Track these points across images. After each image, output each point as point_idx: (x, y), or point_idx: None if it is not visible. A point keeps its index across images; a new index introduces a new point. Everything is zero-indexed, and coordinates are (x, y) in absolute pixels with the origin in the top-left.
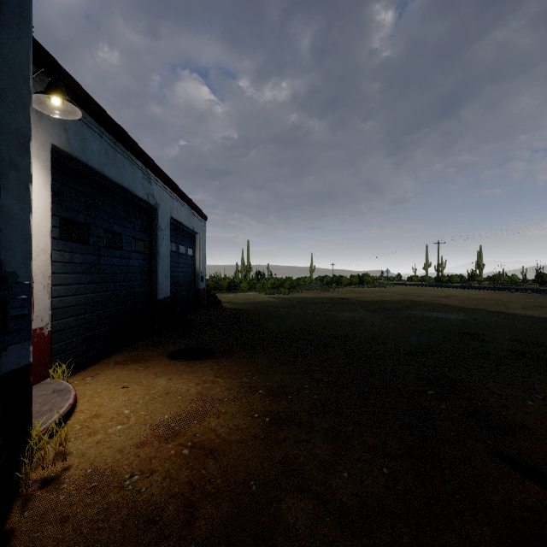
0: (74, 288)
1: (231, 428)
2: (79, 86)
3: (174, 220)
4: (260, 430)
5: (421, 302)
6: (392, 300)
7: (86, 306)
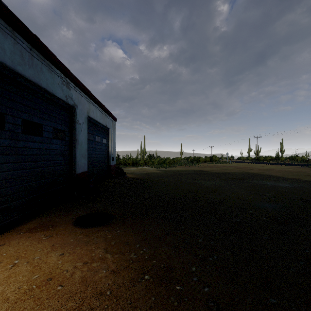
0: None
1: None
2: None
3: (91, 118)
4: None
5: (254, 174)
6: (234, 172)
7: (0, 182)
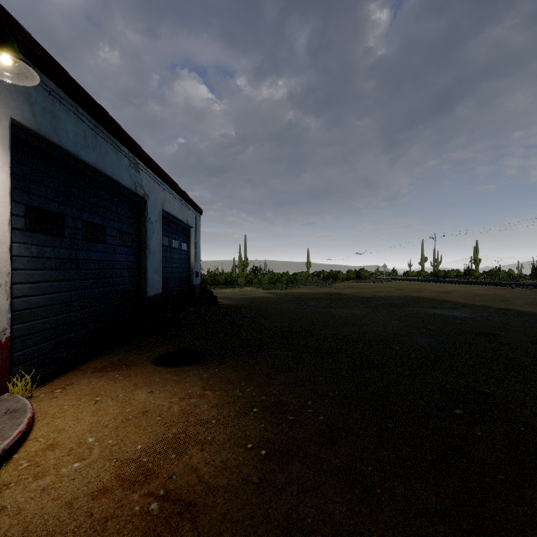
0: (45, 286)
1: (217, 467)
2: (48, 55)
3: (166, 212)
4: (254, 469)
5: (422, 298)
6: (392, 296)
7: (60, 306)
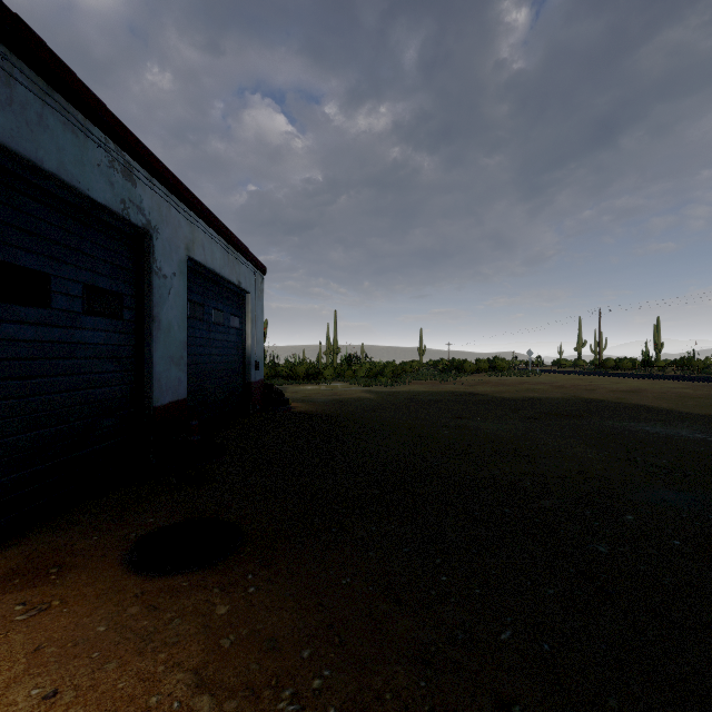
0: None
1: None
2: None
3: (198, 263)
4: None
5: (602, 402)
6: (552, 397)
7: None
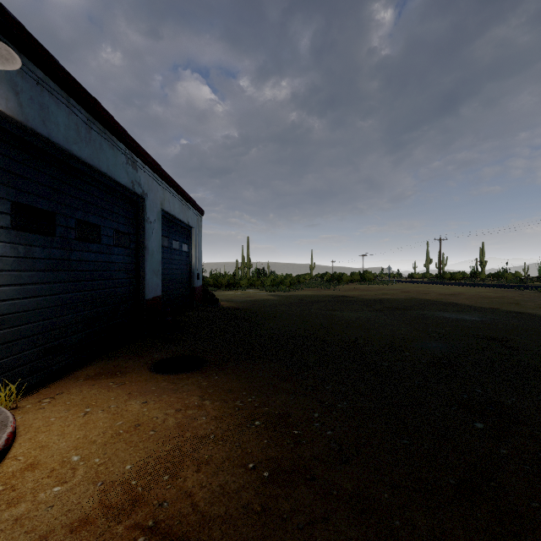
0: (33, 288)
1: (214, 492)
2: (36, 41)
3: (166, 212)
4: (255, 495)
5: (429, 301)
6: (397, 298)
7: (51, 310)
